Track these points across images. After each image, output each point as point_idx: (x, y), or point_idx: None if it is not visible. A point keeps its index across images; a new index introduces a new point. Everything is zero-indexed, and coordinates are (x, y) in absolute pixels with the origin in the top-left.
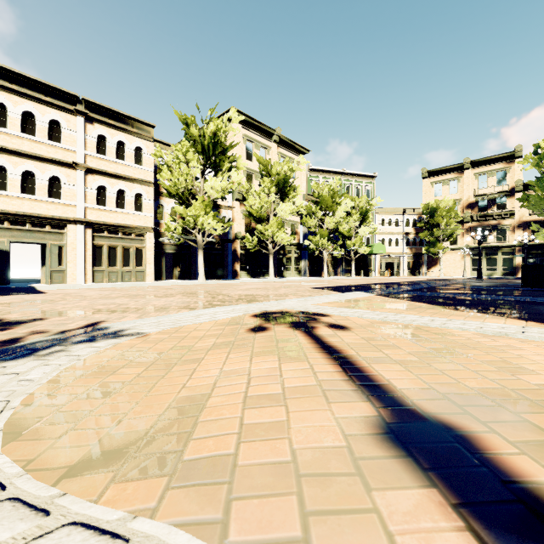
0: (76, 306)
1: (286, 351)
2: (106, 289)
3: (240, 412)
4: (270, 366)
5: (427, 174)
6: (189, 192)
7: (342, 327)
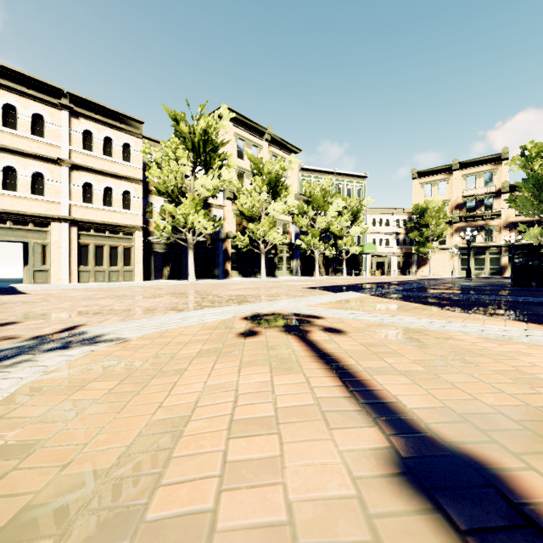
0: (57, 308)
1: (278, 360)
2: (92, 289)
3: (223, 442)
4: (261, 379)
5: (417, 175)
6: (179, 190)
7: (338, 331)
